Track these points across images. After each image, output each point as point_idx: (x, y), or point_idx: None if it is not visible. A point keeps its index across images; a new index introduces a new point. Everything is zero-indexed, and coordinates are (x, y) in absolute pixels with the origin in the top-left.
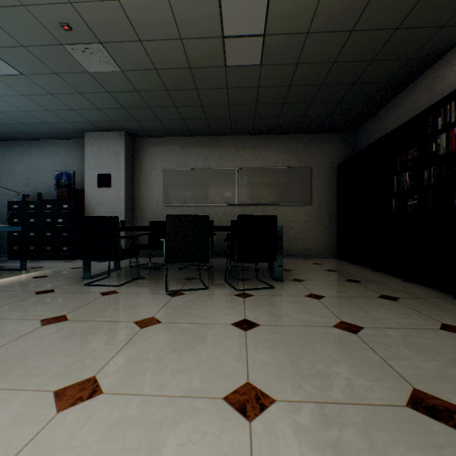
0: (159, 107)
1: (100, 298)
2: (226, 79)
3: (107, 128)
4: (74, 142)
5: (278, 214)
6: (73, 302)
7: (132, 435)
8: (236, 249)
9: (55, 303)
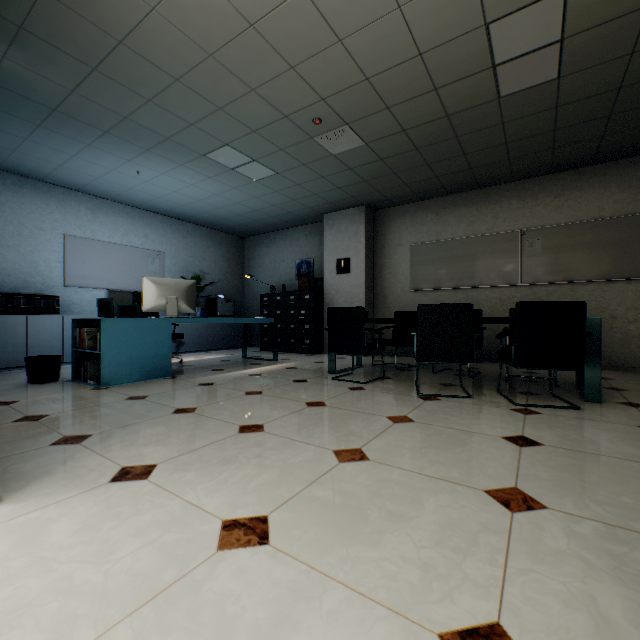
0: (405, 170)
1: (348, 392)
2: (501, 113)
3: (346, 206)
4: (313, 227)
5: (602, 297)
6: (325, 392)
7: (398, 489)
8: (514, 348)
9: (311, 391)
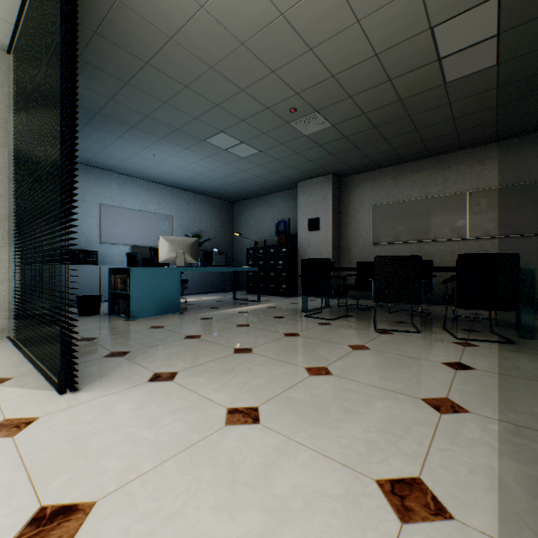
0: (366, 144)
1: (318, 326)
2: (447, 95)
3: (316, 175)
4: (289, 193)
5: None
6: (299, 326)
7: (354, 395)
8: (456, 292)
9: (288, 325)
